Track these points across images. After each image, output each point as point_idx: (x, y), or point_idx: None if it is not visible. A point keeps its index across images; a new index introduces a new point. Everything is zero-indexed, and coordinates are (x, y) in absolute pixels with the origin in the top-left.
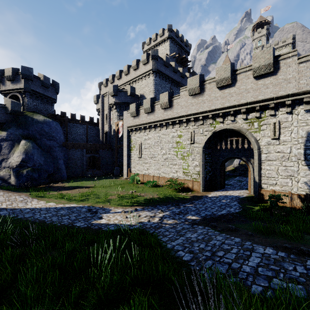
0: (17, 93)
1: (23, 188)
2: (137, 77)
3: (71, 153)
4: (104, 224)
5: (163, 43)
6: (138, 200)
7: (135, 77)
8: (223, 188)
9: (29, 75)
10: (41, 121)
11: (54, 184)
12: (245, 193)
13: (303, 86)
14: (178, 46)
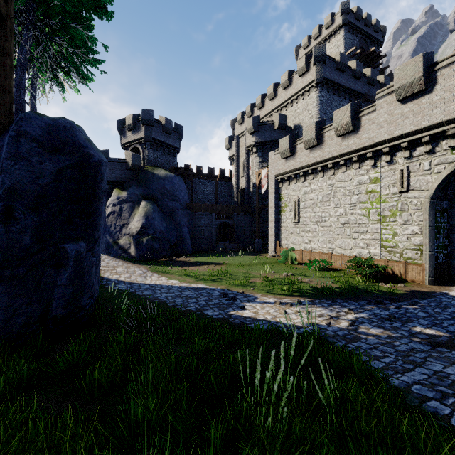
0: (137, 145)
1: (143, 261)
2: (289, 98)
3: (197, 219)
4: (250, 318)
5: (333, 37)
6: (300, 287)
7: (286, 99)
8: None
9: (149, 119)
10: (163, 177)
11: (177, 258)
12: None
13: None
14: (359, 36)
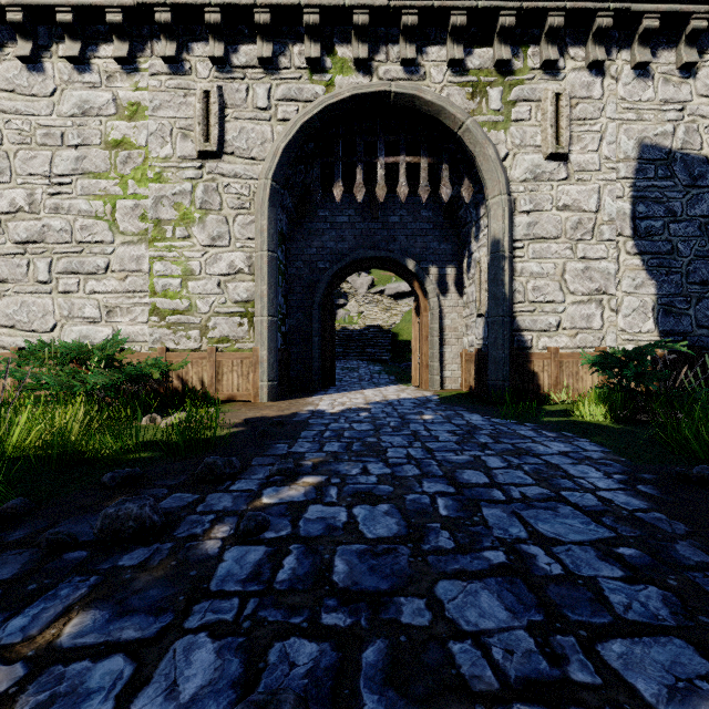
0: None
1: None
2: None
3: None
4: None
5: None
6: None
7: None
8: (328, 385)
9: None
10: None
11: None
12: (419, 391)
13: None
14: None
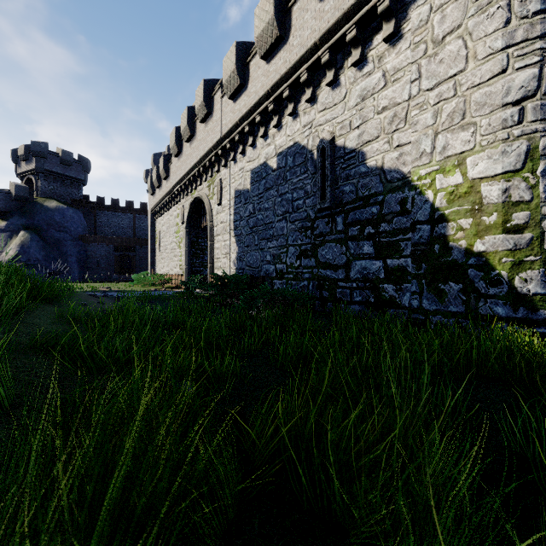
0: (31, 176)
1: None
2: None
3: (92, 250)
4: None
5: None
6: None
7: None
8: None
9: (40, 151)
10: (53, 209)
11: None
12: None
13: (224, 129)
14: None
